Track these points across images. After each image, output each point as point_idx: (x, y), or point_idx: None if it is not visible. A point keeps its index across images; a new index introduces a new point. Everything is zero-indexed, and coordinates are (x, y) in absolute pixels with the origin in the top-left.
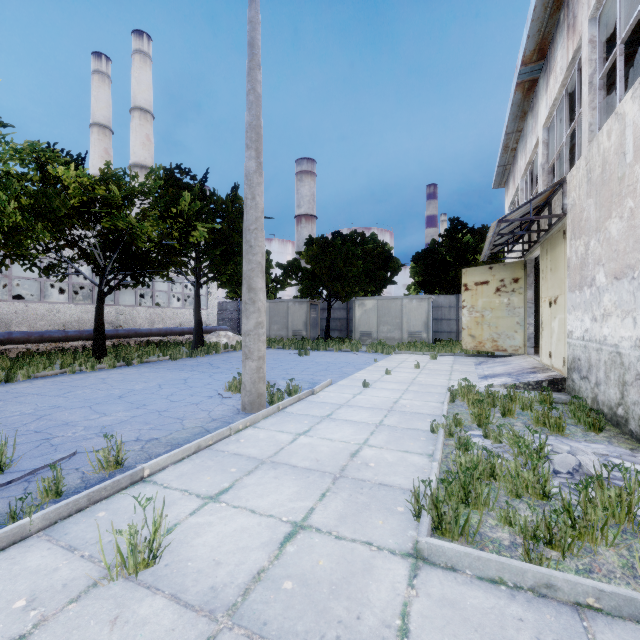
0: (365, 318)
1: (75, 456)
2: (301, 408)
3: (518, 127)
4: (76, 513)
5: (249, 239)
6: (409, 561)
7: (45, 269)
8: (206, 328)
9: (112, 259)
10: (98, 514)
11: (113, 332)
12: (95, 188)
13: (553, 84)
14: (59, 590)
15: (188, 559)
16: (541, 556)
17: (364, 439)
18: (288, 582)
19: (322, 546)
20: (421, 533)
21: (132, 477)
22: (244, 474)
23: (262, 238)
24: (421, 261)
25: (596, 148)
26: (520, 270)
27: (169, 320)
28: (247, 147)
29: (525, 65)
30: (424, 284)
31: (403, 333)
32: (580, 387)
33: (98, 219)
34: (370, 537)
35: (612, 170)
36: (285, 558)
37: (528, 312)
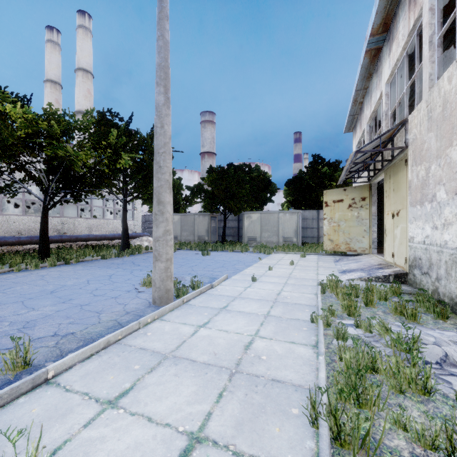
0: (251, 227)
1: None
2: (202, 300)
3: (365, 85)
4: None
5: (158, 161)
6: None
7: None
8: (132, 234)
9: (54, 180)
10: None
11: (58, 238)
12: (39, 123)
13: (395, 49)
14: None
15: None
16: None
17: (255, 330)
18: None
19: None
20: (323, 452)
21: (34, 381)
22: (146, 372)
23: (169, 160)
24: (292, 185)
25: (437, 92)
26: (367, 191)
27: (104, 228)
28: (157, 84)
29: (373, 36)
30: (294, 202)
31: (279, 238)
32: (421, 280)
33: (41, 148)
34: (268, 452)
35: (453, 107)
36: None
37: (372, 222)
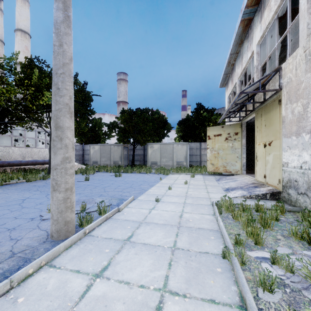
0: (153, 154)
1: None
2: (106, 229)
3: (237, 50)
4: None
5: (56, 82)
6: None
7: None
8: None
9: None
10: None
11: None
12: None
13: (267, 14)
14: None
15: None
16: None
17: (163, 278)
18: None
19: None
20: None
21: None
22: None
23: (70, 82)
24: (182, 124)
25: None
26: (239, 128)
27: (36, 155)
28: None
29: (247, 7)
30: (183, 137)
31: (174, 162)
32: (297, 199)
33: None
34: None
35: None
36: None
37: (243, 151)
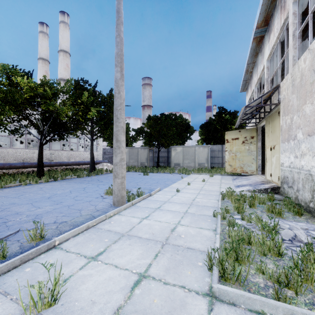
0: (176, 156)
1: (18, 232)
2: (144, 203)
3: (253, 60)
4: (13, 269)
5: (117, 114)
6: (207, 299)
7: (12, 131)
8: (96, 161)
9: (47, 126)
10: (26, 269)
11: (48, 163)
12: (38, 89)
13: (272, 37)
14: None
15: (76, 300)
16: (286, 296)
17: (178, 221)
18: None
19: (156, 289)
20: (214, 281)
21: (48, 246)
22: (112, 243)
23: (123, 114)
24: (204, 128)
25: (297, 68)
26: (254, 132)
27: (78, 157)
28: (116, 65)
29: (258, 28)
30: (206, 139)
31: (195, 164)
32: (288, 192)
33: (39, 105)
34: (184, 283)
35: (306, 79)
36: (134, 298)
37: (258, 153)
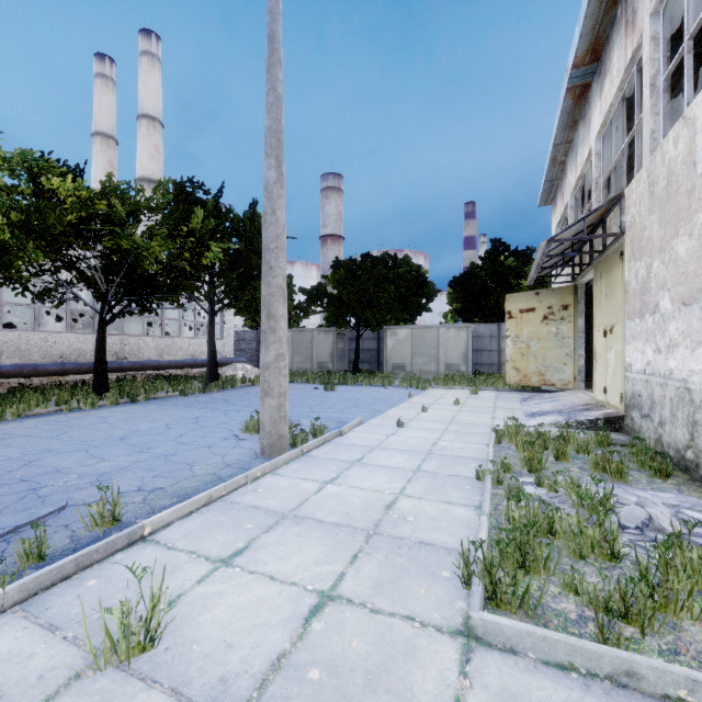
0: (398, 349)
1: (65, 510)
2: (328, 451)
3: (567, 138)
4: (61, 582)
5: (269, 259)
6: (459, 641)
7: (39, 294)
8: (221, 360)
9: (115, 283)
10: (87, 583)
11: (117, 365)
12: (95, 203)
13: (608, 88)
14: (33, 684)
15: (193, 641)
16: (619, 636)
17: (400, 488)
18: (314, 670)
19: (355, 622)
20: (473, 606)
21: (130, 536)
22: (262, 531)
23: (283, 258)
24: (459, 286)
25: (660, 158)
26: (570, 296)
27: (180, 351)
28: (266, 155)
29: (577, 68)
30: (462, 311)
31: (440, 366)
32: (641, 427)
33: (99, 238)
34: (412, 610)
35: (679, 182)
36: (310, 638)
37: (579, 342)
